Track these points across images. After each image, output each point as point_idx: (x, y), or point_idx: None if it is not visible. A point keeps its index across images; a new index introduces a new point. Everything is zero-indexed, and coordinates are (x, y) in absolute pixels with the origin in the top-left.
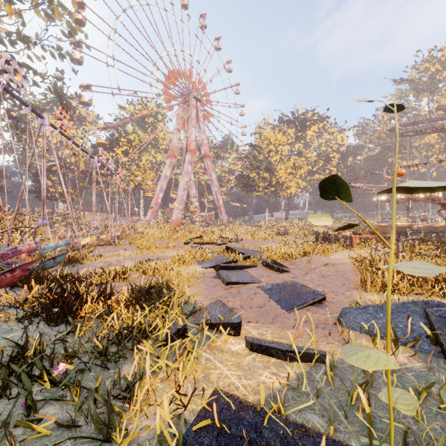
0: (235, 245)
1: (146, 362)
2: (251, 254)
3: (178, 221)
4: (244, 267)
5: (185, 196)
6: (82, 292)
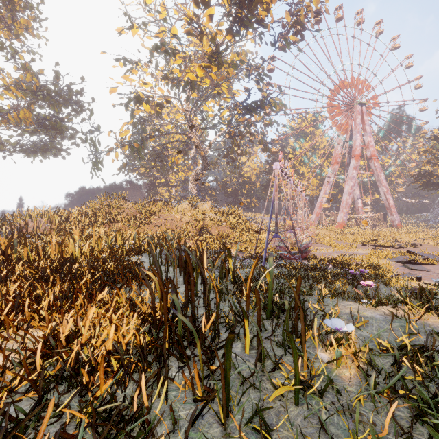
0: (414, 250)
1: (393, 275)
2: (429, 257)
3: (343, 223)
4: (423, 264)
5: (350, 200)
6: (340, 263)
